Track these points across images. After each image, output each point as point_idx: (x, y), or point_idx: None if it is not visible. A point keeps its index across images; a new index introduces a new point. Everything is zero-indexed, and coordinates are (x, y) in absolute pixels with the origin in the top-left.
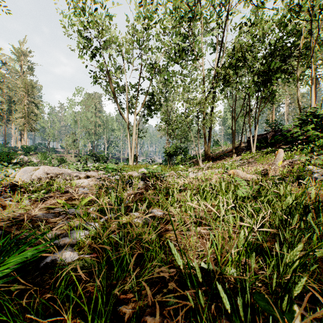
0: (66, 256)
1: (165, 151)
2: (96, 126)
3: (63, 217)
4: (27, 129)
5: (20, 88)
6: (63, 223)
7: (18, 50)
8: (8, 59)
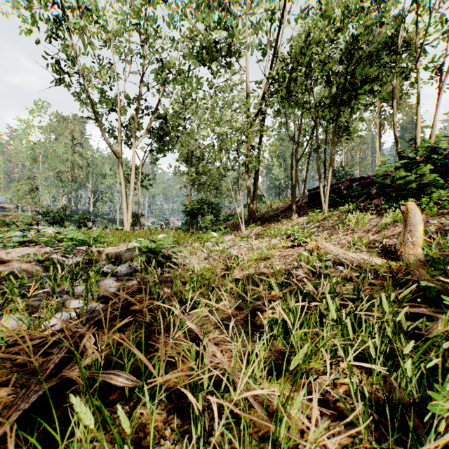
0: None
1: (185, 209)
2: (74, 168)
3: None
4: None
5: None
6: None
7: None
8: None
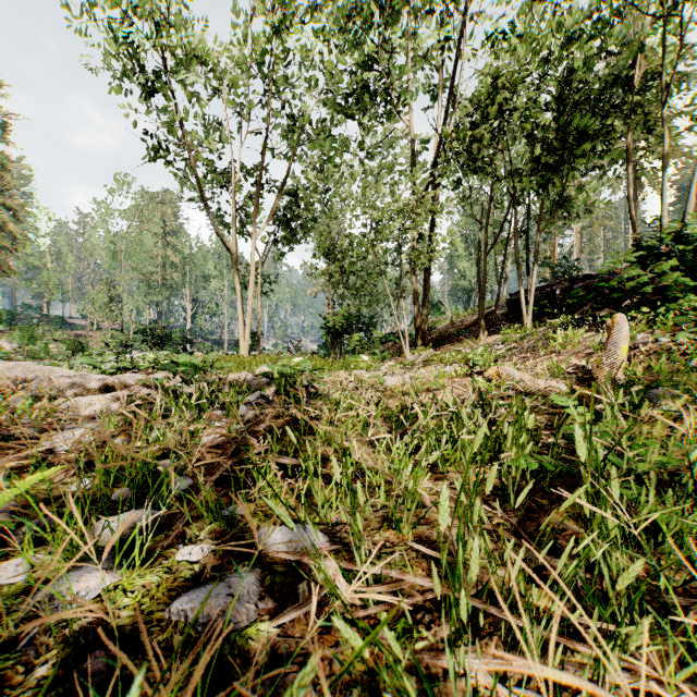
0: None
1: (324, 324)
2: (166, 267)
3: None
4: None
5: None
6: None
7: None
8: None
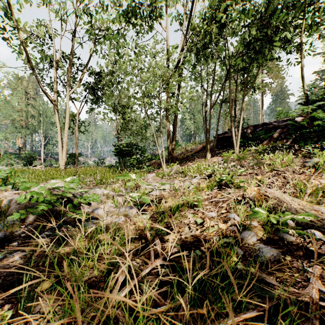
0: None
1: (114, 149)
2: (28, 117)
3: None
4: None
5: None
6: None
7: None
8: None
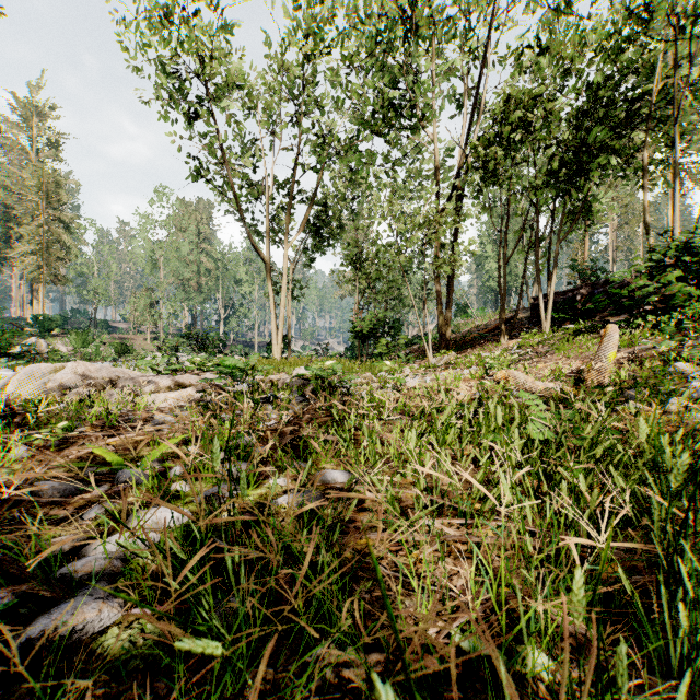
0: (88, 617)
1: (351, 328)
2: (201, 273)
3: (104, 491)
4: (45, 279)
5: (31, 187)
6: (101, 510)
7: (26, 103)
8: (3, 123)
